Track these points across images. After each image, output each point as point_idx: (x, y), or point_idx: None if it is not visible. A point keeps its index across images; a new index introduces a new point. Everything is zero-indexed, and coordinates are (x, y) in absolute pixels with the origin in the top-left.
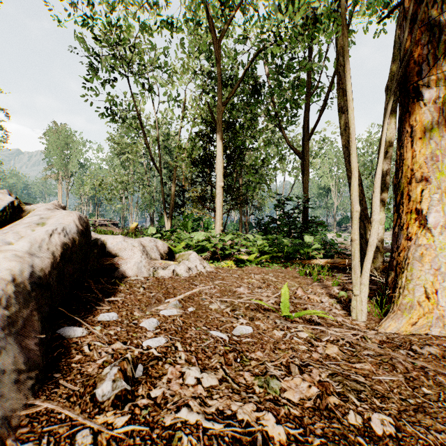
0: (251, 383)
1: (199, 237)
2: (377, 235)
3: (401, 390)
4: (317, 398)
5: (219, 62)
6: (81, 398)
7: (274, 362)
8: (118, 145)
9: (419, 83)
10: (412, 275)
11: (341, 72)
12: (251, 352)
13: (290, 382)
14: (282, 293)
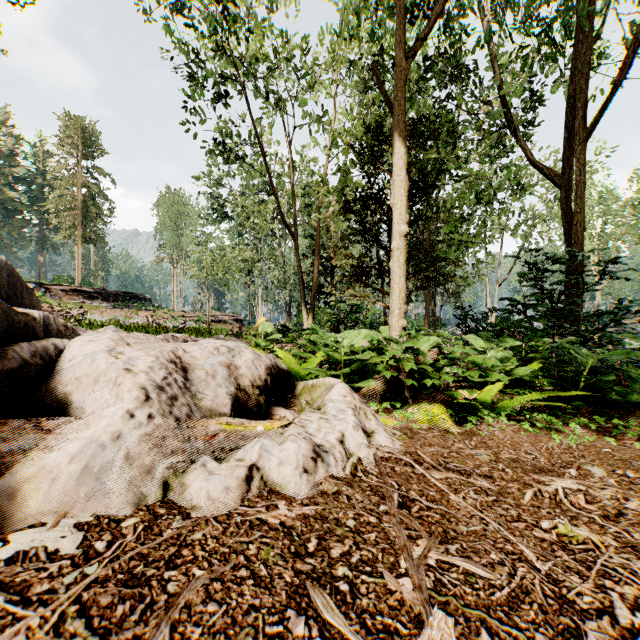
0: None
1: (355, 342)
2: None
3: None
4: None
5: None
6: None
7: None
8: (242, 207)
9: None
10: None
11: None
12: None
13: None
14: None
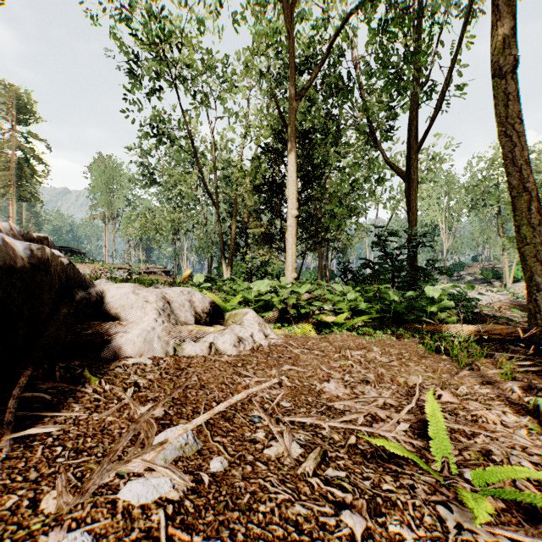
0: None
1: (261, 288)
2: None
3: None
4: None
5: (292, 37)
6: None
7: None
8: (170, 176)
9: None
10: None
11: (500, 8)
12: None
13: None
14: (430, 414)
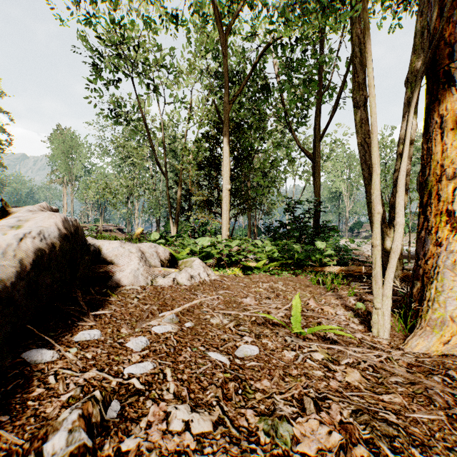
0: (255, 427)
1: (204, 243)
2: (401, 240)
3: (444, 434)
4: (340, 450)
5: (226, 58)
6: (24, 456)
7: (284, 394)
8: (124, 148)
9: (450, 66)
10: (442, 286)
11: (357, 64)
12: (256, 380)
13: (305, 425)
14: (293, 306)
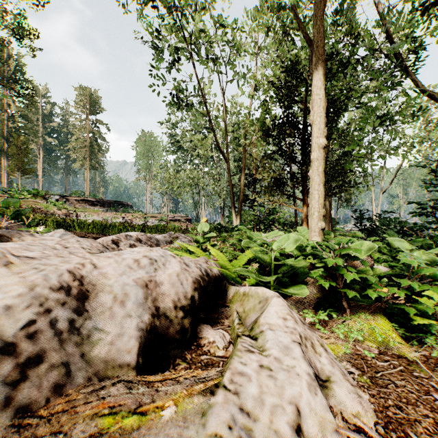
0: None
1: (285, 246)
2: None
3: None
4: None
5: None
6: None
7: None
8: (190, 141)
9: None
10: None
11: None
12: None
13: None
14: None
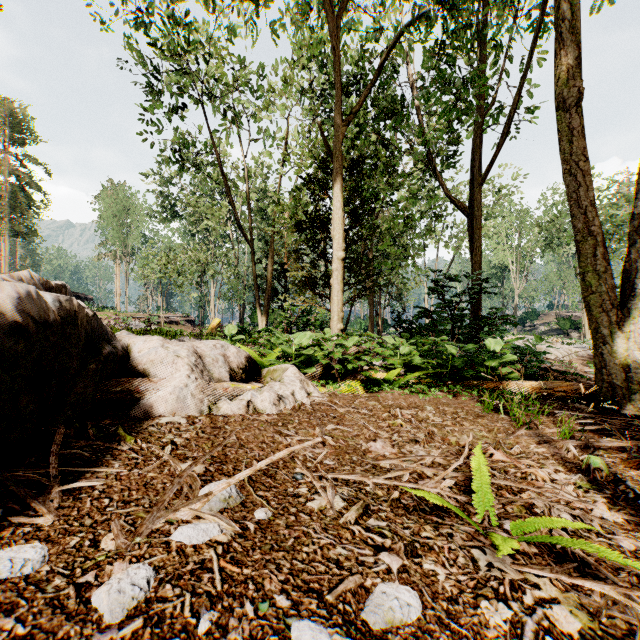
0: None
1: (303, 341)
2: None
3: None
4: None
5: (338, 55)
6: None
7: None
8: (194, 208)
9: None
10: None
11: (563, 35)
12: None
13: None
14: (474, 469)
